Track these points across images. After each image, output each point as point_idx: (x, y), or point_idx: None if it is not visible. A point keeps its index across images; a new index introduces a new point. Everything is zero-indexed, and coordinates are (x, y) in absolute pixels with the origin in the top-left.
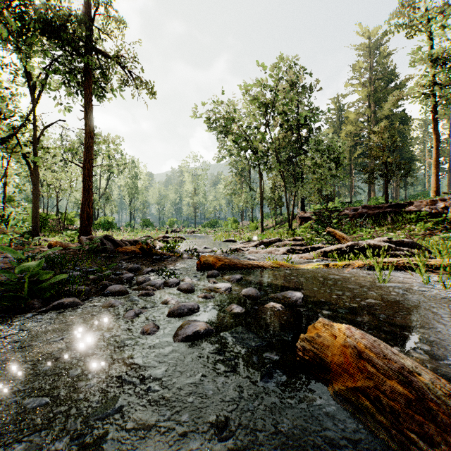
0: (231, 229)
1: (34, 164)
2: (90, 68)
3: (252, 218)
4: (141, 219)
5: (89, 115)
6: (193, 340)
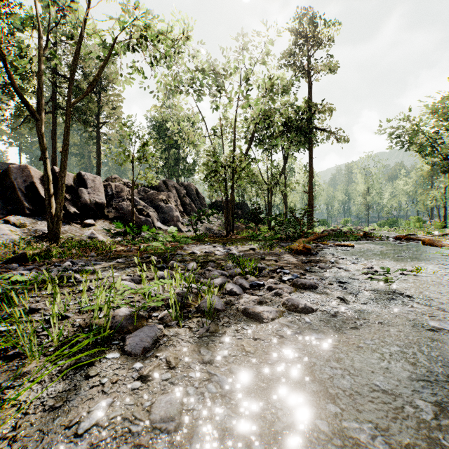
0: (413, 227)
1: (285, 194)
2: (312, 138)
3: (443, 216)
4: (319, 219)
5: (311, 165)
6: (400, 244)
